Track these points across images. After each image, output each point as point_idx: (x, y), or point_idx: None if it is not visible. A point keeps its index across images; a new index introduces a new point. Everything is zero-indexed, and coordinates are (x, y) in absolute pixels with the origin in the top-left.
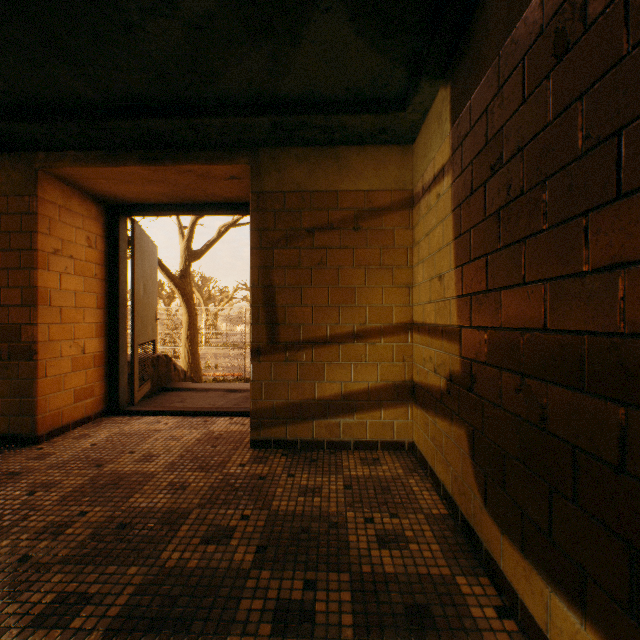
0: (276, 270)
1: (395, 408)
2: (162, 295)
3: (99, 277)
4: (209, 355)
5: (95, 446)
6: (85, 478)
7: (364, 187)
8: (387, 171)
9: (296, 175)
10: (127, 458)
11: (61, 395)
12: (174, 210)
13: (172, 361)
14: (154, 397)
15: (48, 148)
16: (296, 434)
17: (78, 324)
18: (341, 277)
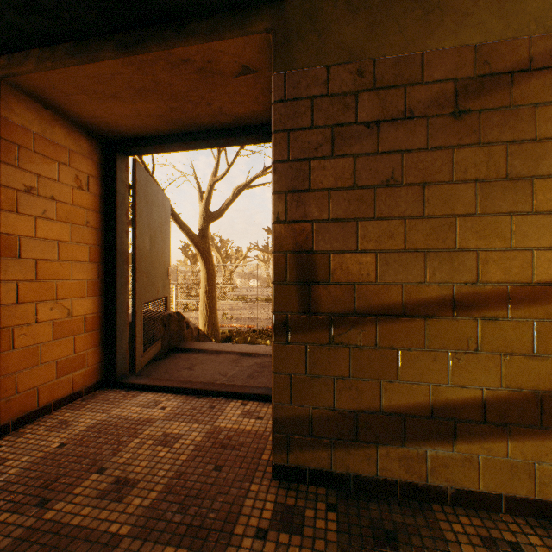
0: (313, 195)
1: (537, 439)
2: (188, 255)
3: (92, 225)
4: (226, 306)
5: (62, 449)
6: (5, 540)
7: (473, 38)
8: (520, 2)
9: (347, 35)
10: (90, 485)
11: (37, 370)
12: (176, 141)
13: (184, 319)
14: (162, 360)
15: (6, 46)
16: (347, 465)
17: (62, 281)
18: (428, 201)
